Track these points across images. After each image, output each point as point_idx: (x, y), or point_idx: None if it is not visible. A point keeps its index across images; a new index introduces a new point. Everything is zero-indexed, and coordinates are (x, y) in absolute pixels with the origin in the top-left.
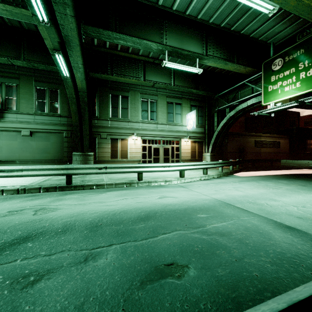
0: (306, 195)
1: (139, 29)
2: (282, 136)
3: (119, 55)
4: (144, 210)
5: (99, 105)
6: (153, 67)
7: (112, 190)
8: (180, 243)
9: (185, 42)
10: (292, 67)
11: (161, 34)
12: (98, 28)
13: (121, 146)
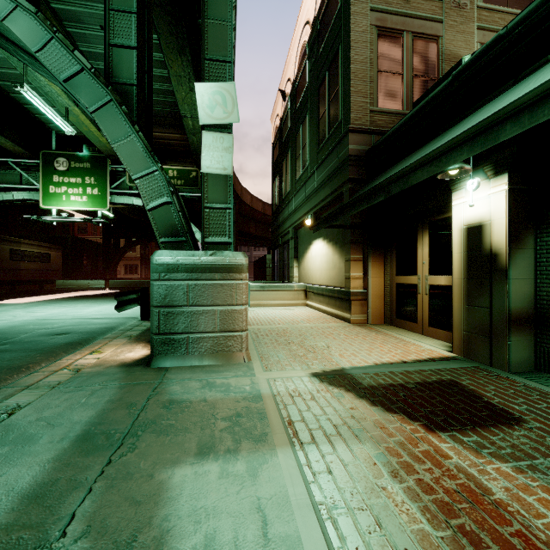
0: (100, 307)
1: None
2: (54, 246)
3: None
4: None
5: None
6: None
7: None
8: (46, 333)
9: None
10: (79, 176)
11: None
12: None
13: None
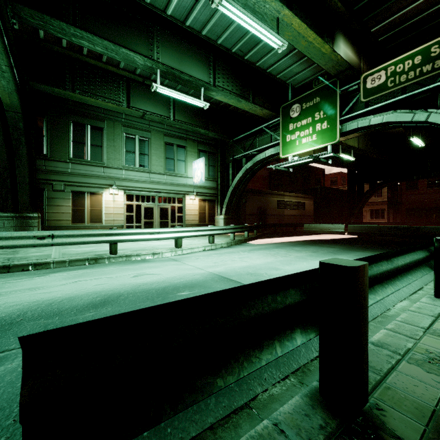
0: (311, 262)
1: (116, 30)
2: (307, 196)
3: (86, 62)
4: (103, 294)
5: (50, 137)
6: (143, 90)
7: (62, 270)
8: None
9: (185, 63)
10: (309, 116)
11: (150, 44)
12: (42, 13)
13: (91, 203)
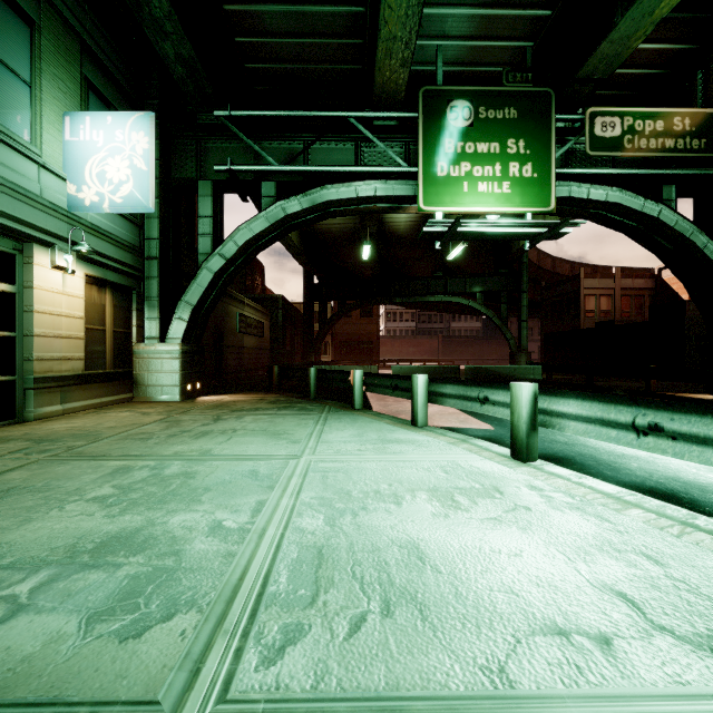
0: None
1: None
2: (265, 311)
3: None
4: None
5: None
6: None
7: None
8: None
9: None
10: (495, 139)
11: None
12: None
13: None
